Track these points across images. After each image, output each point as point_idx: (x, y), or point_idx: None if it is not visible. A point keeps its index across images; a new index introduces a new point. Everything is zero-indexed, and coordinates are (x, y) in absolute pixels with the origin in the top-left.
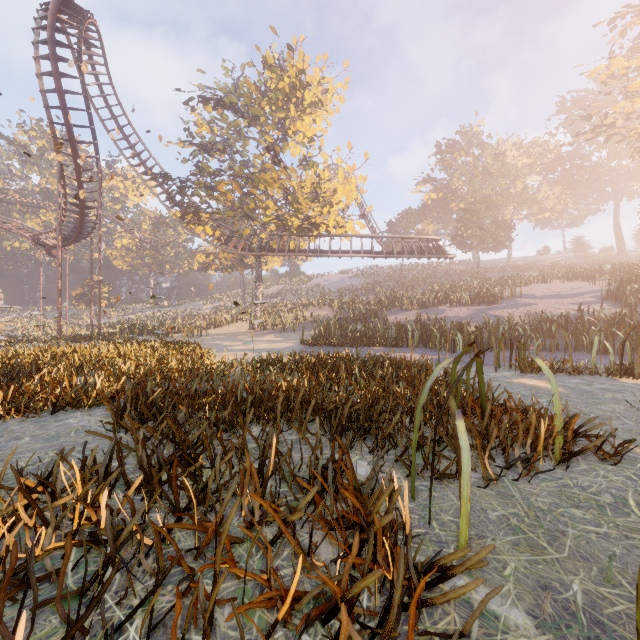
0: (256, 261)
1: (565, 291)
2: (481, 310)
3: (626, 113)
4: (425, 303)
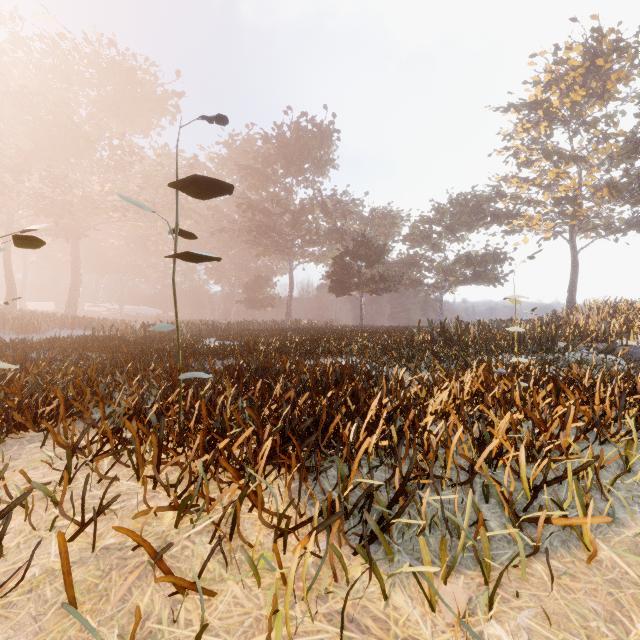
0: None
1: None
2: None
3: None
4: None
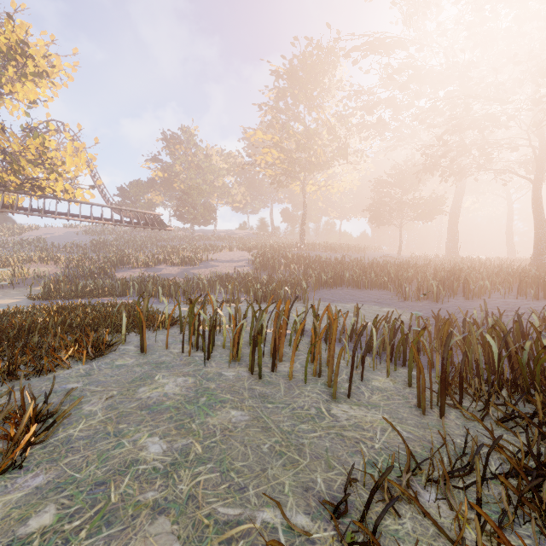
0: None
1: (236, 258)
2: (187, 269)
3: (266, 161)
4: (148, 263)
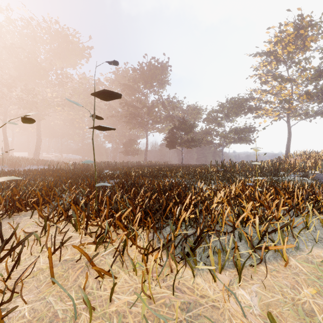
0: None
1: None
2: None
3: None
4: None
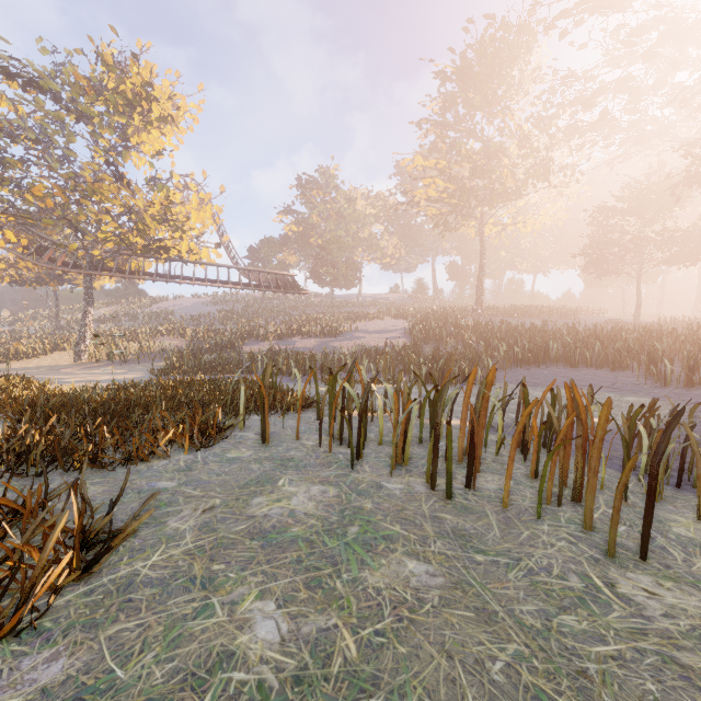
0: (85, 280)
1: (388, 328)
2: (325, 342)
3: (427, 196)
4: (280, 335)
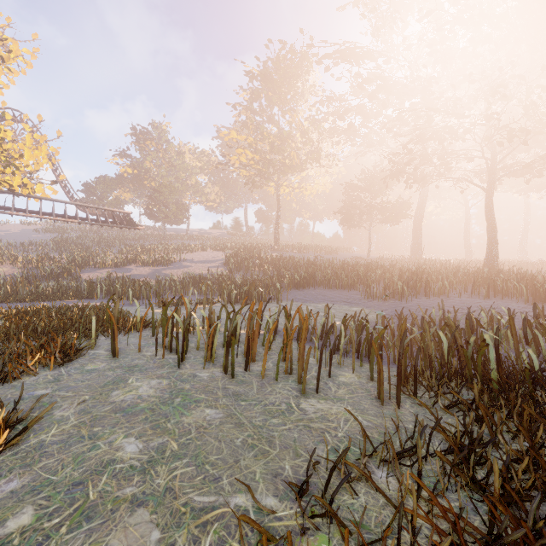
0: None
1: (210, 258)
2: (158, 270)
3: (240, 161)
4: (117, 263)
